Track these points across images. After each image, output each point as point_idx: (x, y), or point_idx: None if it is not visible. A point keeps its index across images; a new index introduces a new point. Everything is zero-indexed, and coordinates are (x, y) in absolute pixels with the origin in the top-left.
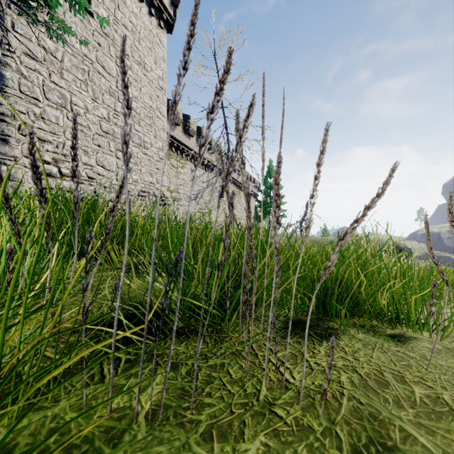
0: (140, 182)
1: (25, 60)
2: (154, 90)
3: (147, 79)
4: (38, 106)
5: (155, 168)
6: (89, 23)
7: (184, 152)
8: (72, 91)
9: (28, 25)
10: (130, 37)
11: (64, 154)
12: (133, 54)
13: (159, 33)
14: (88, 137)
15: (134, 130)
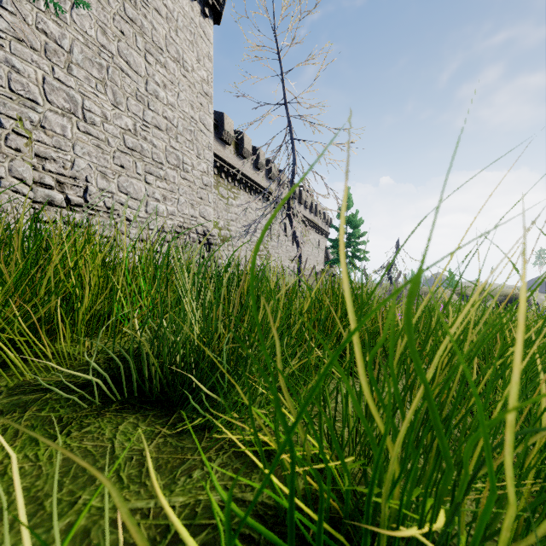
0: (177, 215)
1: (17, 48)
2: (197, 96)
3: (188, 81)
4: (36, 111)
5: (198, 197)
6: (109, 4)
7: (236, 179)
8: (84, 93)
9: (22, 1)
10: (165, 26)
11: (73, 176)
12: (168, 48)
13: (204, 23)
14: (107, 154)
15: (170, 148)
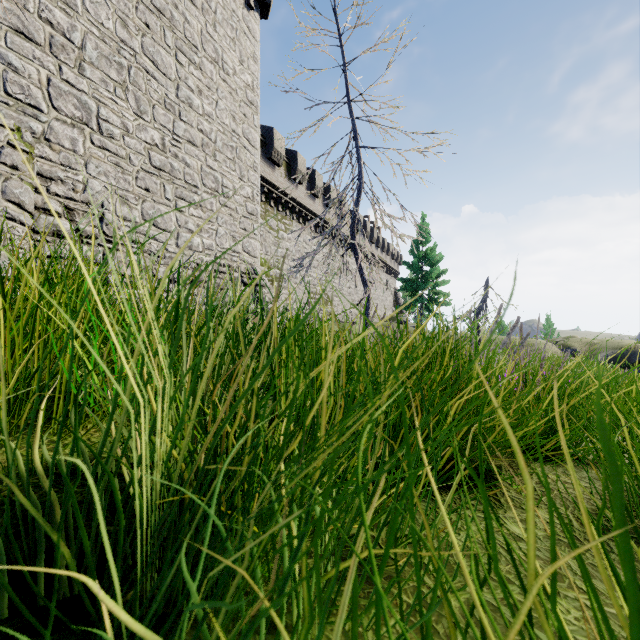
0: (215, 250)
1: (15, 41)
2: (240, 105)
3: (228, 87)
4: (39, 120)
5: (241, 228)
6: None
7: (288, 208)
8: (99, 99)
9: None
10: (200, 19)
11: (85, 201)
12: (204, 45)
13: (248, 16)
14: (128, 175)
15: (206, 167)
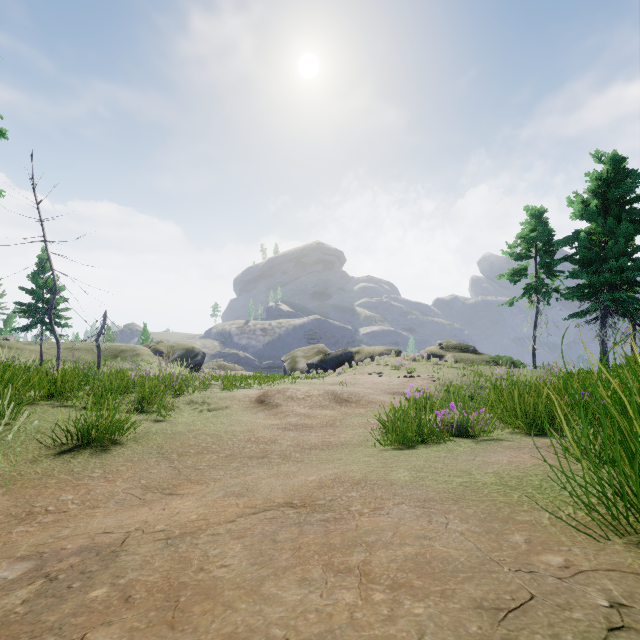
0: None
1: None
2: None
3: None
4: None
5: None
6: None
7: None
8: None
9: None
10: None
11: None
12: None
13: None
14: None
15: None
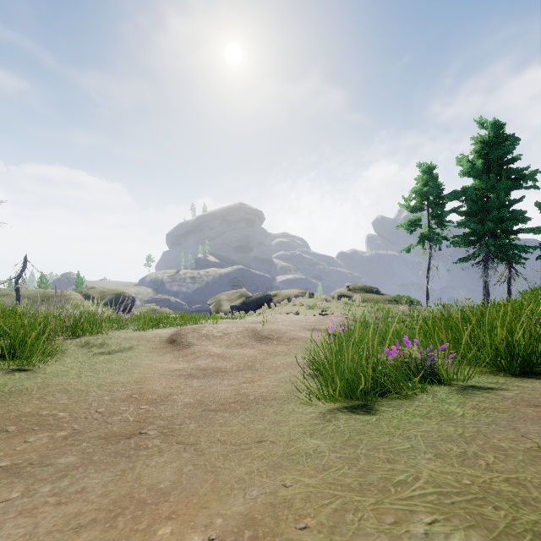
0: None
1: None
2: None
3: None
4: None
5: None
6: None
7: None
8: None
9: None
10: None
11: None
12: None
13: None
14: None
15: None
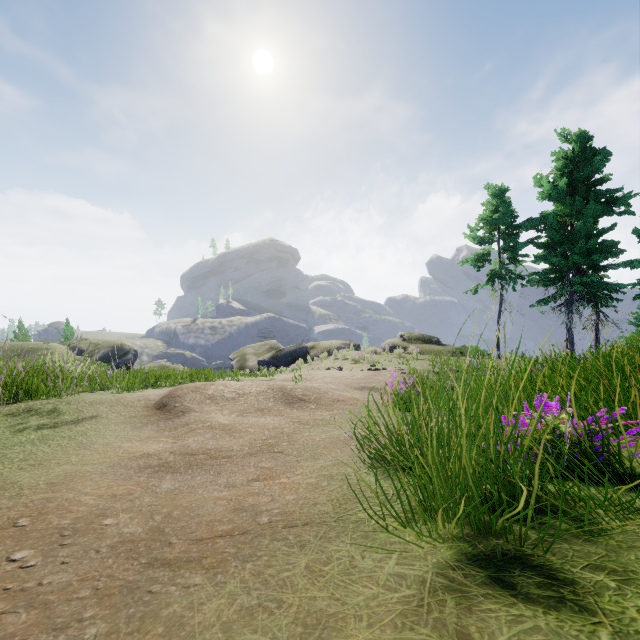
0: None
1: None
2: None
3: None
4: None
5: None
6: None
7: None
8: None
9: None
10: None
11: None
12: None
13: None
14: None
15: None
